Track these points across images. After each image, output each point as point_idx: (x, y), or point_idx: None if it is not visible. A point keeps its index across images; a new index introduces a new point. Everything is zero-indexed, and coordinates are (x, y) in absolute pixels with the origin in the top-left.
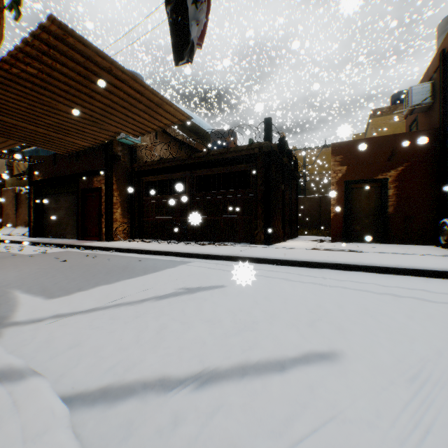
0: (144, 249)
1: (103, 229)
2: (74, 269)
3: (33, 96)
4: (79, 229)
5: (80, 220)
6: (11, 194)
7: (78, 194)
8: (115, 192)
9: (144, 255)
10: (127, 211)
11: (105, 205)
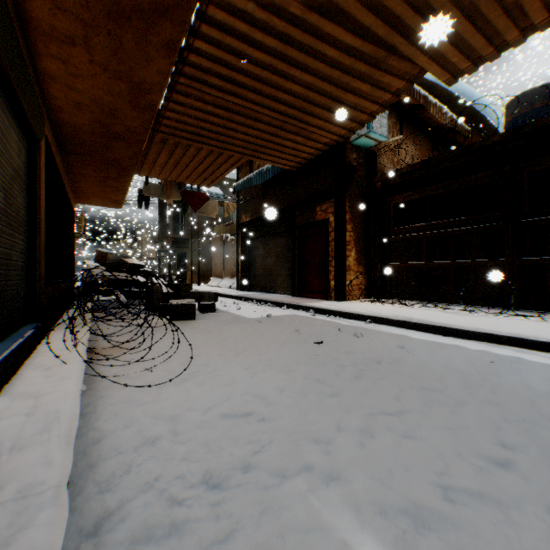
0: (448, 326)
1: (331, 283)
2: (374, 379)
3: (294, 1)
4: (294, 282)
5: (295, 269)
6: (218, 242)
7: (292, 234)
8: (348, 225)
9: (459, 342)
10: (363, 254)
11: (334, 245)
